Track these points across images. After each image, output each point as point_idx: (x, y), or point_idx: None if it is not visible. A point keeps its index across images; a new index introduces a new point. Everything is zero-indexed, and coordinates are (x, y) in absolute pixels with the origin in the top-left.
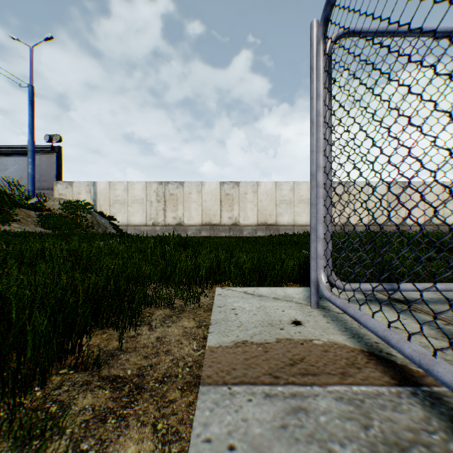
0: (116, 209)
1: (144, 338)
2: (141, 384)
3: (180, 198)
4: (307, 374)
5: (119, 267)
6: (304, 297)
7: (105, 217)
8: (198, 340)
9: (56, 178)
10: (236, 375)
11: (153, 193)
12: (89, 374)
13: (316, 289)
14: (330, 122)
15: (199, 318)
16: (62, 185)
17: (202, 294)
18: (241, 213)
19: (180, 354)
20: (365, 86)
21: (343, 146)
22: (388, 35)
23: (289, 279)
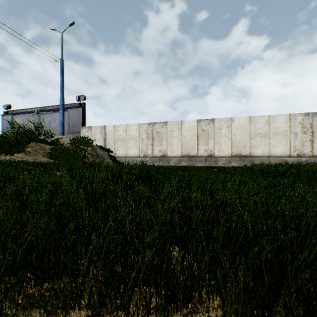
0: (118, 145)
1: None
2: None
3: (164, 135)
4: None
5: None
6: None
7: (104, 150)
8: None
9: (81, 124)
10: None
11: (144, 132)
12: None
13: None
14: None
15: None
16: (85, 129)
17: None
18: (215, 146)
19: None
20: None
21: None
22: None
23: None
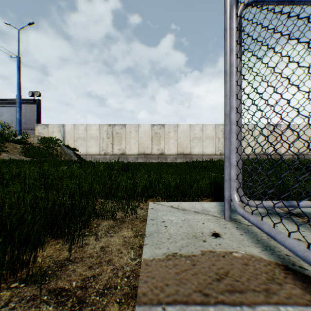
0: (78, 143)
1: (90, 248)
2: (83, 298)
3: (123, 136)
4: (234, 291)
5: (76, 187)
6: (217, 211)
7: (70, 149)
8: (135, 248)
9: (36, 121)
10: (169, 292)
11: (105, 132)
12: (37, 287)
13: (229, 205)
14: (241, 73)
15: (136, 228)
16: (41, 127)
17: (138, 207)
18: (165, 146)
19: (120, 263)
20: (280, 34)
21: (256, 89)
22: (286, 4)
23: (203, 195)
